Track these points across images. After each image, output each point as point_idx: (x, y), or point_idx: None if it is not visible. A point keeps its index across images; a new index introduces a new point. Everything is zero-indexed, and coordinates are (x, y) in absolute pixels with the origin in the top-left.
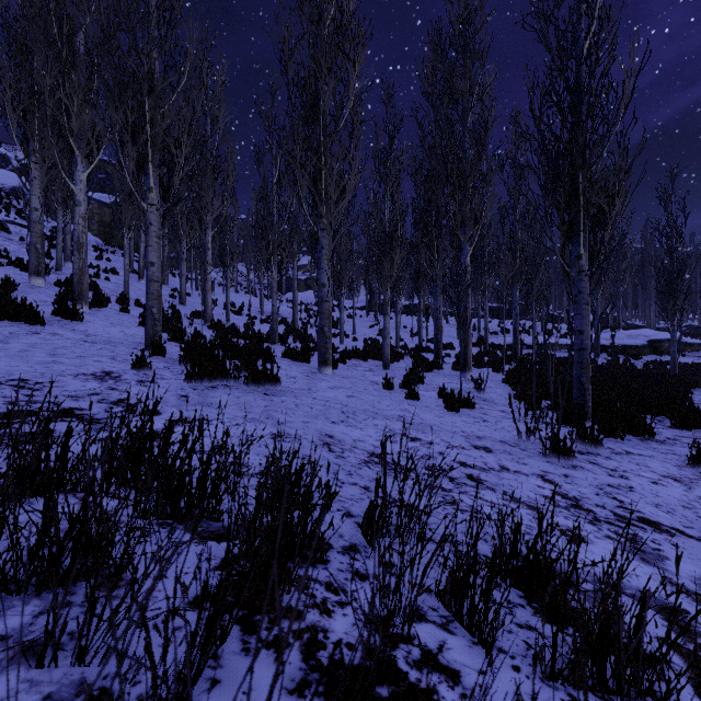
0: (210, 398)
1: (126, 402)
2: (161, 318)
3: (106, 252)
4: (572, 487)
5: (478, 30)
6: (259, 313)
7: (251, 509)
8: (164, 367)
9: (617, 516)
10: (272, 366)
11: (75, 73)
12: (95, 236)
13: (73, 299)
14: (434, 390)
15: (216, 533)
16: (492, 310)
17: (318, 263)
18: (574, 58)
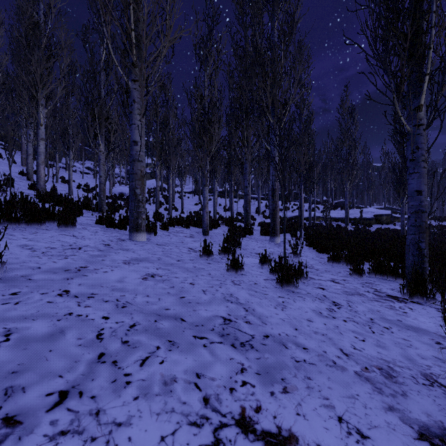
0: None
1: None
2: None
3: None
4: None
5: None
6: (108, 193)
7: None
8: None
9: None
10: None
11: None
12: None
13: None
14: (252, 255)
15: None
16: None
17: (129, 118)
18: None
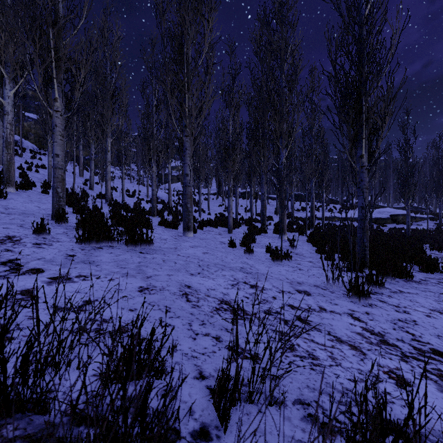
0: (94, 256)
1: (14, 262)
2: (64, 196)
3: (39, 154)
4: (375, 324)
5: (290, 8)
6: (145, 196)
7: (95, 384)
8: (63, 232)
9: (416, 349)
10: (147, 231)
11: (3, 17)
12: (32, 143)
13: (3, 183)
14: (262, 247)
15: (32, 439)
16: (295, 196)
17: (183, 159)
18: (356, 23)
